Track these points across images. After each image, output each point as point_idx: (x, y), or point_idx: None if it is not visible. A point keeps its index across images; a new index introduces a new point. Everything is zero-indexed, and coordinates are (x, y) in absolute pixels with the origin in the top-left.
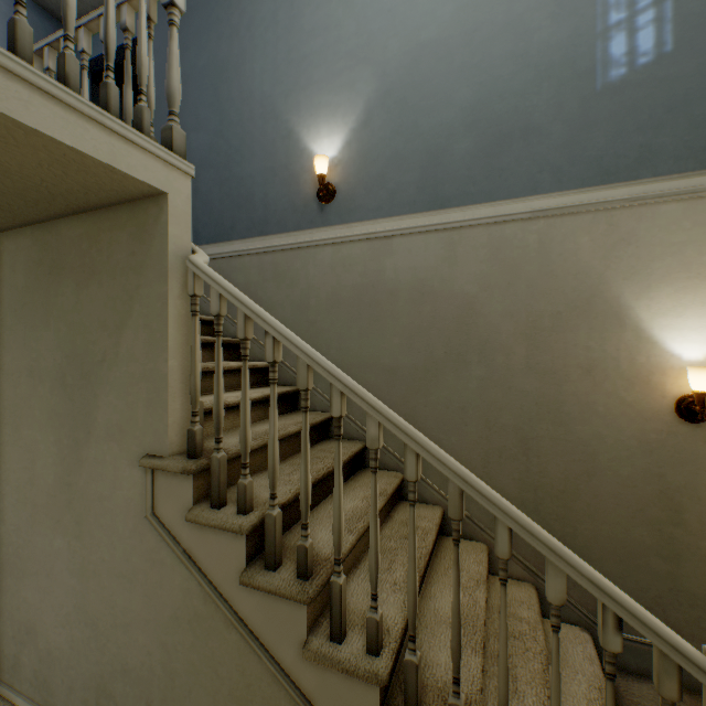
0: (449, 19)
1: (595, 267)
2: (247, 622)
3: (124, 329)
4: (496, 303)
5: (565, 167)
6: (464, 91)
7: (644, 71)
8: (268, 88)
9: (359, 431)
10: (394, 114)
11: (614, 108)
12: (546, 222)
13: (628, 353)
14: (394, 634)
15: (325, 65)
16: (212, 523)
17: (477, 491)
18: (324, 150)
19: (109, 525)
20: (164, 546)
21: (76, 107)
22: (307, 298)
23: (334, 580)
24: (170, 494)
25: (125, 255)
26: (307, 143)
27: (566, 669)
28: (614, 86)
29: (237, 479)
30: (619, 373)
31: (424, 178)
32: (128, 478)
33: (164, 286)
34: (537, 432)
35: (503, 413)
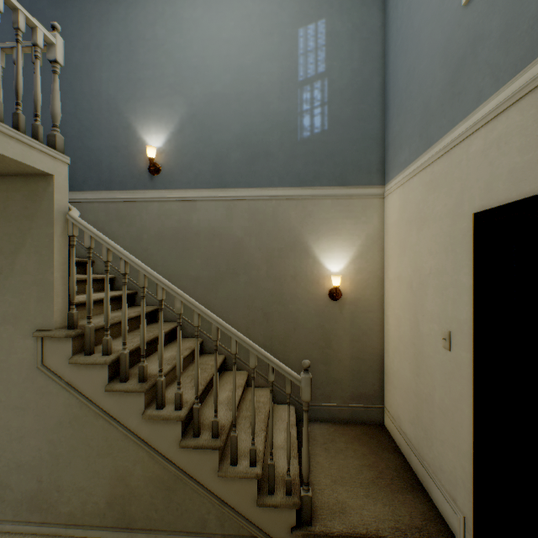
0: (229, 83)
1: (297, 227)
2: (109, 412)
3: (18, 254)
4: (253, 242)
5: (284, 175)
6: (237, 125)
7: (317, 136)
8: (113, 93)
9: (176, 316)
10: (198, 129)
11: (305, 151)
12: (276, 202)
13: (311, 269)
14: (190, 403)
15: (154, 89)
16: (87, 362)
17: (224, 327)
18: (154, 142)
19: (6, 378)
20: (52, 383)
21: (4, 131)
22: (141, 234)
23: (159, 379)
24: (56, 351)
25: (19, 208)
26: (141, 135)
27: (280, 420)
28: (305, 140)
29: (98, 343)
30: (307, 278)
31: (215, 169)
32: (22, 346)
33: (52, 229)
34: (272, 310)
35: (256, 300)
